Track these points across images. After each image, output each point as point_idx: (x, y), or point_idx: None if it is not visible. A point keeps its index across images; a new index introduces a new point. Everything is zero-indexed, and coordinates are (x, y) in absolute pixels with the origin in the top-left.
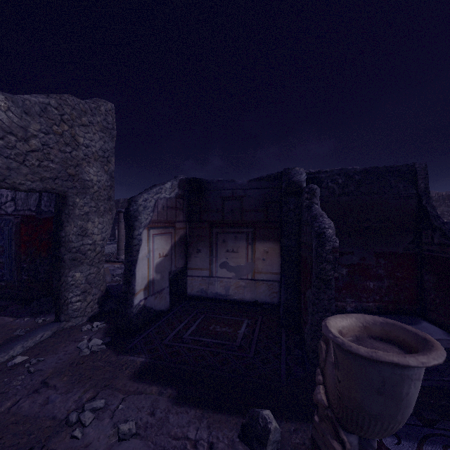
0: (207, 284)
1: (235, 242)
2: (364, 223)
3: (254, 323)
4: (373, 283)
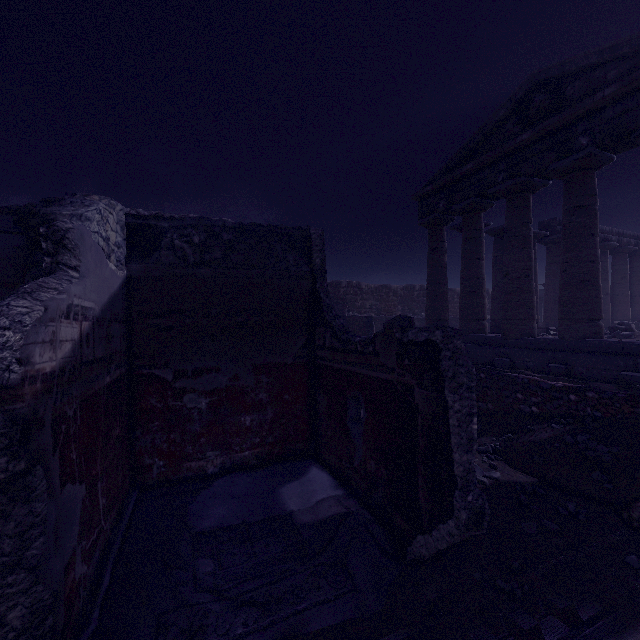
0: None
1: None
2: (238, 317)
3: None
4: (251, 417)
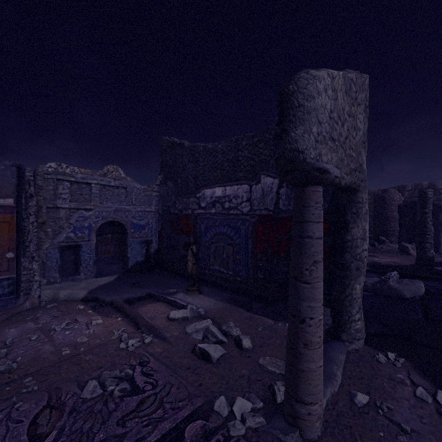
0: None
1: None
2: None
3: None
4: None
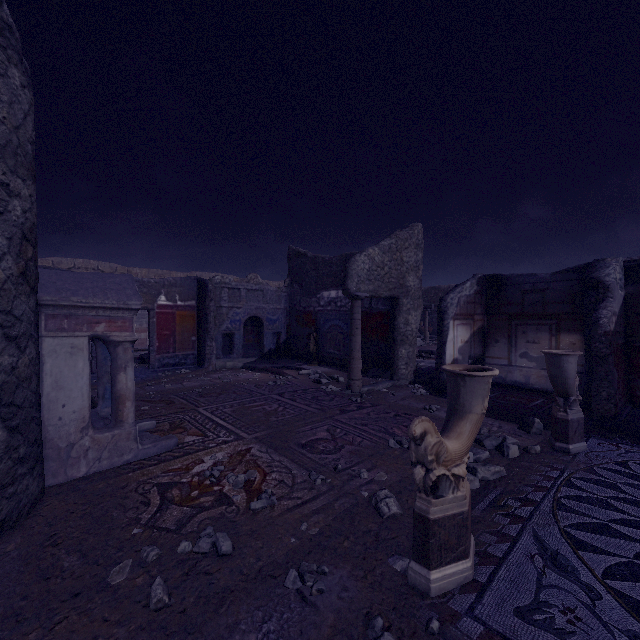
0: (505, 372)
1: (536, 333)
2: None
3: (550, 401)
4: None
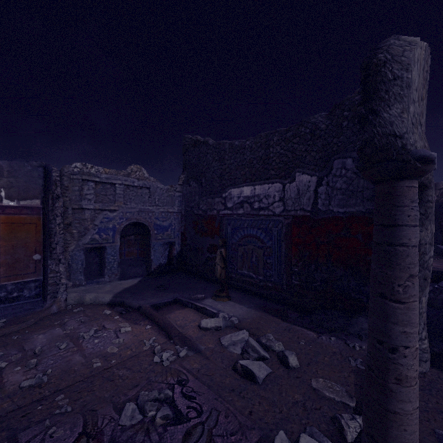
0: None
1: None
2: None
3: None
4: None
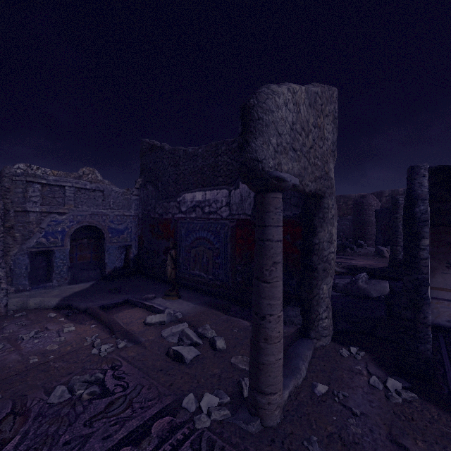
0: None
1: None
2: None
3: None
4: None
